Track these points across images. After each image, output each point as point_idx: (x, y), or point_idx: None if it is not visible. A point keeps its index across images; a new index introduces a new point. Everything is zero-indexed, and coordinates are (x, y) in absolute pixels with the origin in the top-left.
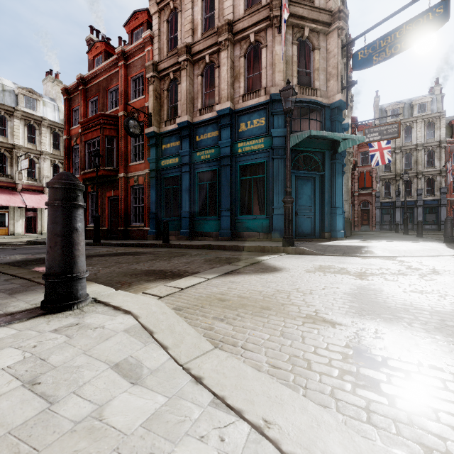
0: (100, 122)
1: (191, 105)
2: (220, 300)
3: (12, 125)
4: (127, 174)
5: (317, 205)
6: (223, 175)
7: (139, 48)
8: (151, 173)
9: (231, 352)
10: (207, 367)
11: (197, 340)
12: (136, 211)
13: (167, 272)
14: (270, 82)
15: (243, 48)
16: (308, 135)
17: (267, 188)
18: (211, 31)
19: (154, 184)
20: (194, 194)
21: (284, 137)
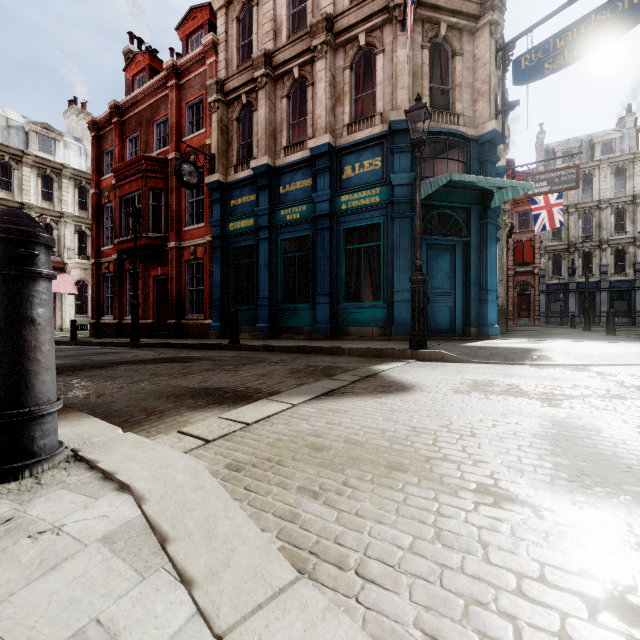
0: (141, 168)
1: (273, 141)
2: (312, 448)
3: (20, 176)
4: (180, 243)
5: (459, 287)
6: (318, 243)
7: (197, 60)
8: (214, 241)
9: (335, 589)
10: None
11: (261, 558)
12: (193, 297)
13: (227, 391)
14: (389, 105)
15: (349, 55)
16: (447, 182)
17: (385, 262)
18: (302, 32)
19: (218, 258)
20: (277, 271)
21: (409, 185)
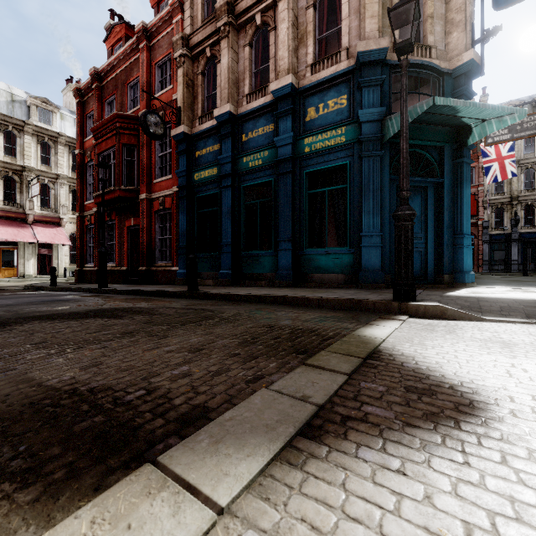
0: (115, 126)
1: (235, 90)
2: None
3: (22, 143)
4: (150, 194)
5: (430, 231)
6: (281, 188)
7: (165, 20)
8: (180, 191)
9: None
10: None
11: None
12: (163, 245)
13: (100, 404)
14: (355, 39)
15: None
16: (422, 115)
17: (351, 205)
18: None
19: (184, 207)
20: (239, 218)
21: (379, 121)
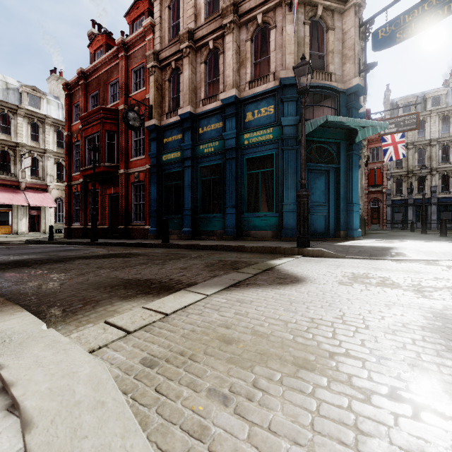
0: (100, 116)
1: (194, 95)
2: (222, 341)
3: (15, 123)
4: (127, 170)
5: (331, 201)
6: (227, 169)
7: (139, 38)
8: (152, 168)
9: None
10: None
11: None
12: (137, 209)
13: (154, 282)
14: (280, 66)
15: (250, 31)
16: (323, 123)
17: (276, 182)
18: (215, 15)
19: (155, 180)
20: (197, 190)
21: (295, 126)
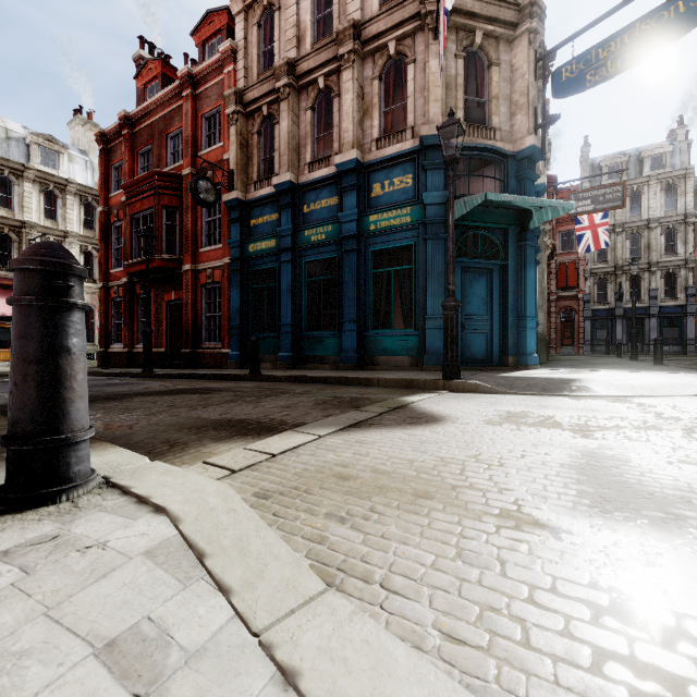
0: (154, 184)
1: (296, 156)
2: (339, 478)
3: (21, 192)
4: (196, 265)
5: (495, 313)
6: (345, 266)
7: (214, 68)
8: (233, 264)
9: (361, 599)
10: (310, 640)
11: (292, 571)
12: (210, 324)
13: (250, 423)
14: (421, 118)
15: (378, 65)
16: (482, 202)
17: (416, 286)
18: (327, 39)
19: (237, 281)
20: (301, 296)
21: (442, 205)
